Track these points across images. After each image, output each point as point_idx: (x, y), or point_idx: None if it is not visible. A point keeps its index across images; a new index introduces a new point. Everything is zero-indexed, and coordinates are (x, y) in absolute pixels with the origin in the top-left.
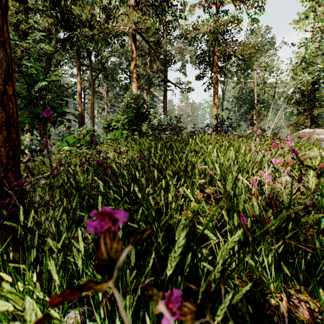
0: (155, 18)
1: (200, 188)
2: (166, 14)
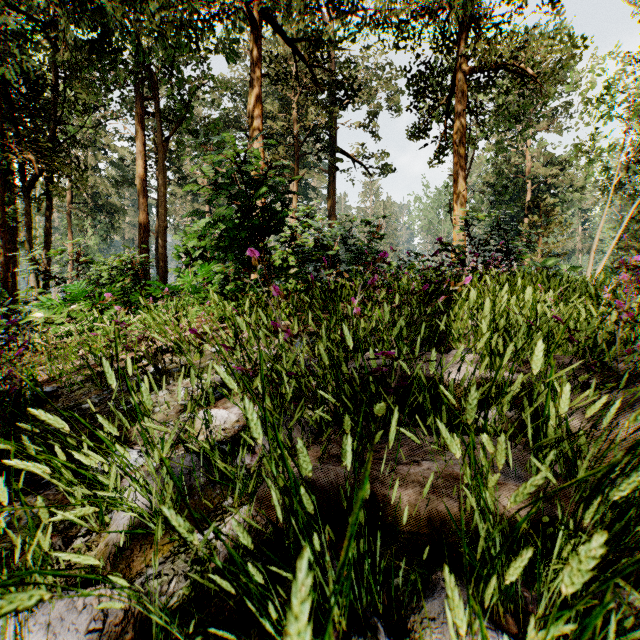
0: None
1: None
2: None
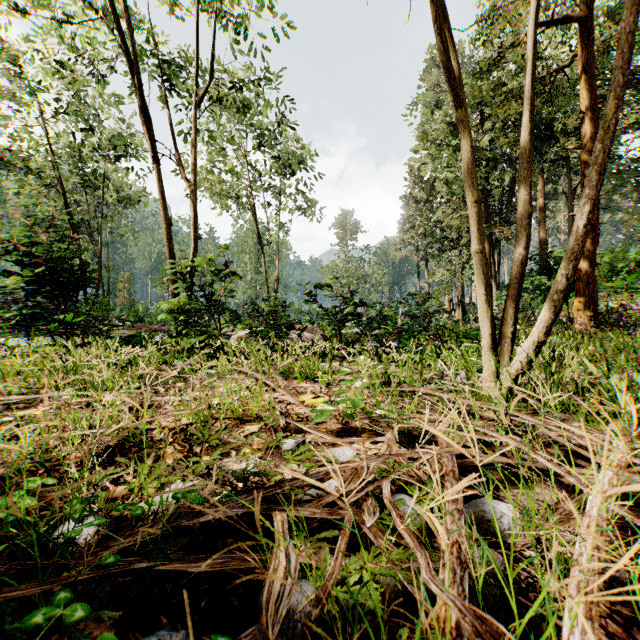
0: None
1: None
2: None
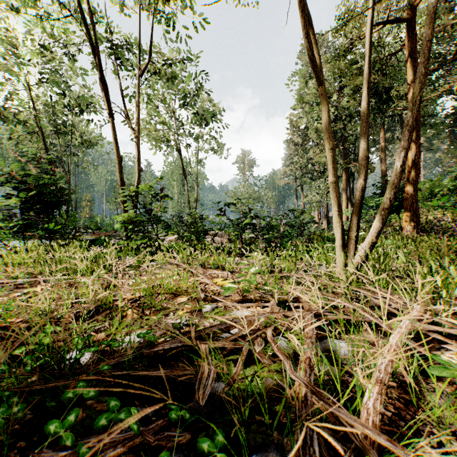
0: None
1: None
2: None
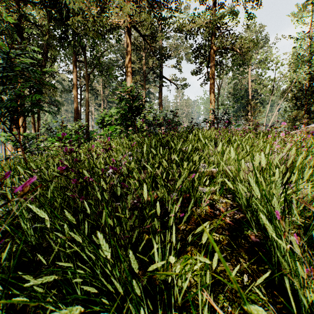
0: (150, 11)
1: (209, 200)
2: (161, 7)
